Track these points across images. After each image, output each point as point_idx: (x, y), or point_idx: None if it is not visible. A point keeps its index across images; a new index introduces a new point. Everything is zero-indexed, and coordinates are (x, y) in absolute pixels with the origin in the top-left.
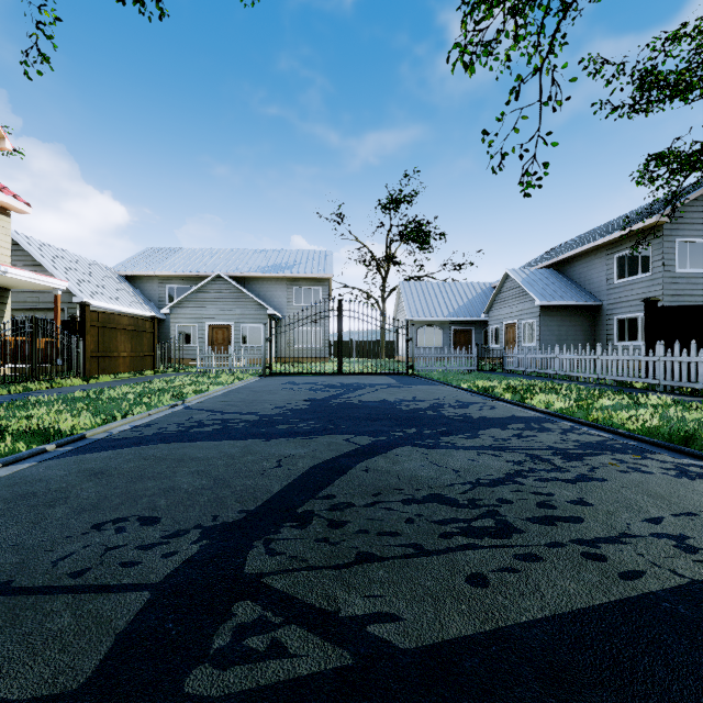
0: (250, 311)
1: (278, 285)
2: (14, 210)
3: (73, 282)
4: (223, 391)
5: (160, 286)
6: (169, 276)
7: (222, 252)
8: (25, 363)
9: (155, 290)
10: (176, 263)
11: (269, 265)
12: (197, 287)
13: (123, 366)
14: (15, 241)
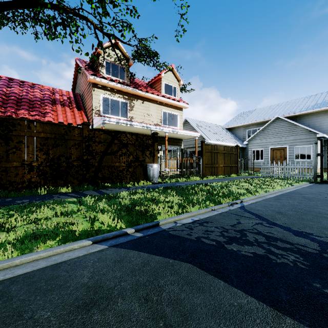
0: (301, 137)
1: (326, 115)
2: (184, 108)
3: (205, 134)
4: (276, 194)
5: (244, 130)
6: (248, 124)
7: (280, 104)
8: (178, 169)
9: (241, 133)
10: (252, 117)
11: (317, 103)
12: (263, 127)
13: (221, 171)
14: (188, 121)
